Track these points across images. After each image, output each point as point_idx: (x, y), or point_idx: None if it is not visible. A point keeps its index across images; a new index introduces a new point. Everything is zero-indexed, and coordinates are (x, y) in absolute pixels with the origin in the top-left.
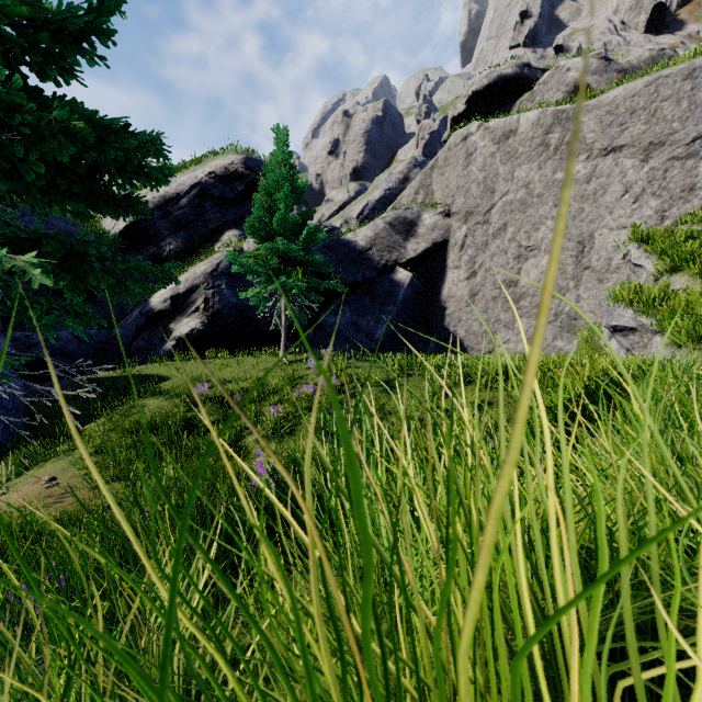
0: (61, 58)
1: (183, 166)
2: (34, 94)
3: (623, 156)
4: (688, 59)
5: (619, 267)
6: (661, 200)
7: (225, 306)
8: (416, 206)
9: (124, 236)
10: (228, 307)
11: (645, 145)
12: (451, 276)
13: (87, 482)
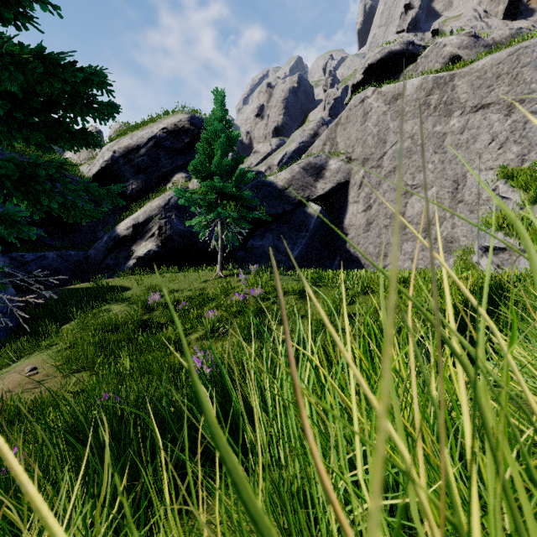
0: (17, 3)
1: (142, 123)
2: None
3: (490, 111)
4: None
5: (488, 199)
6: (522, 146)
7: (174, 232)
8: (324, 154)
9: (97, 178)
10: (177, 233)
11: (508, 102)
12: (351, 209)
13: (60, 371)
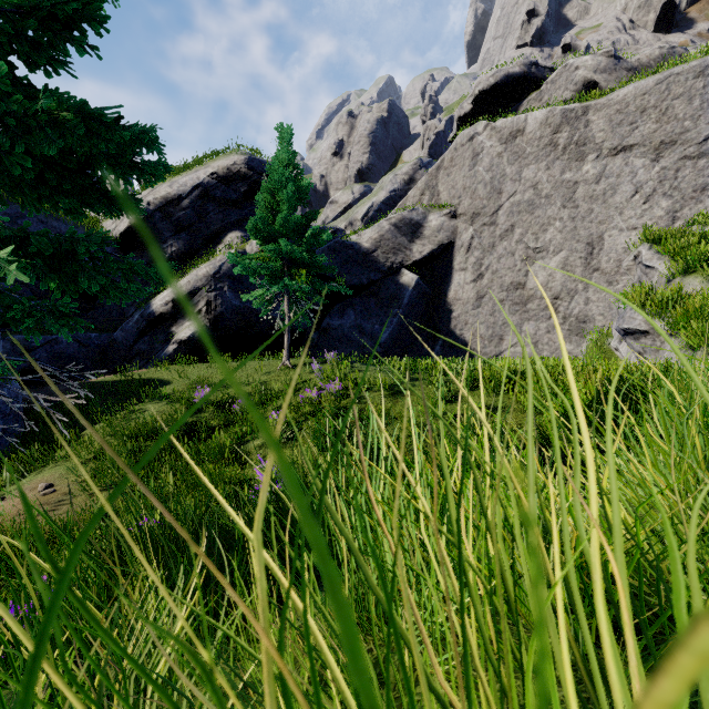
0: (50, 47)
1: (185, 166)
2: (23, 86)
3: (633, 155)
4: (700, 56)
5: (629, 268)
6: (673, 200)
7: (227, 309)
8: (421, 207)
9: (125, 238)
10: (231, 310)
11: (656, 144)
12: (457, 279)
13: (84, 489)
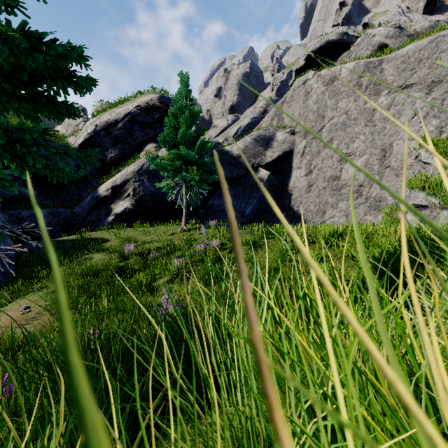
0: None
1: (120, 102)
2: None
3: (413, 91)
4: None
5: (412, 164)
6: (440, 120)
7: (146, 193)
8: (272, 128)
9: (82, 148)
10: (149, 194)
11: (428, 83)
12: (295, 174)
13: (49, 310)
